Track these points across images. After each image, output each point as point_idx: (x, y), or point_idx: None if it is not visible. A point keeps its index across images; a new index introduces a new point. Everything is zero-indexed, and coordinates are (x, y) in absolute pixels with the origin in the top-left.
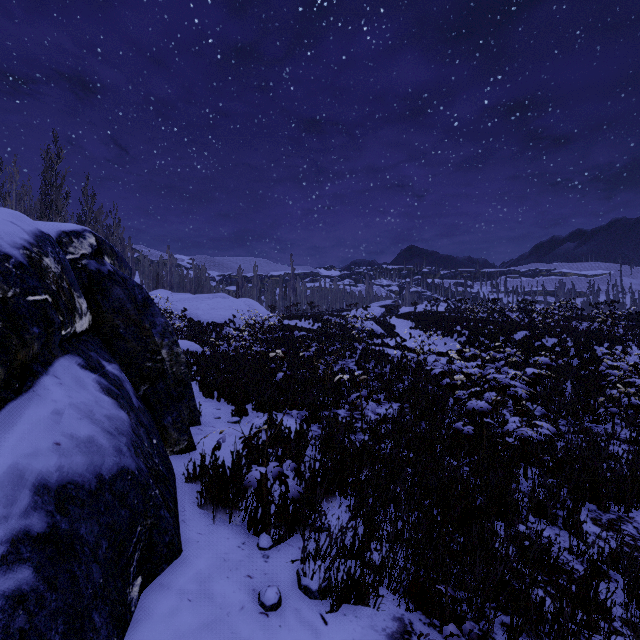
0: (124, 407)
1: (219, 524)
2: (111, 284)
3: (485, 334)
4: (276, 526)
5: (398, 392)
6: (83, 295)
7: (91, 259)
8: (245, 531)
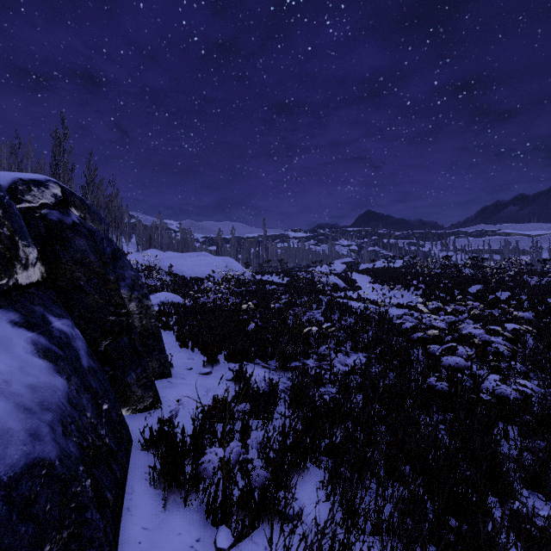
0: (63, 371)
1: (172, 510)
2: (73, 235)
3: (440, 288)
4: (237, 520)
5: (364, 343)
6: (38, 245)
7: (53, 209)
8: (202, 519)
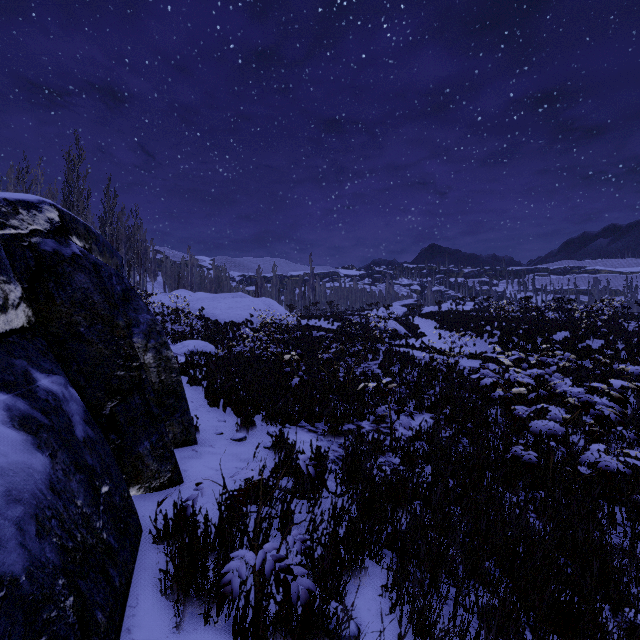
0: (46, 445)
1: (187, 630)
2: (72, 269)
3: (520, 335)
4: None
5: (430, 401)
6: (26, 282)
7: (48, 237)
8: None
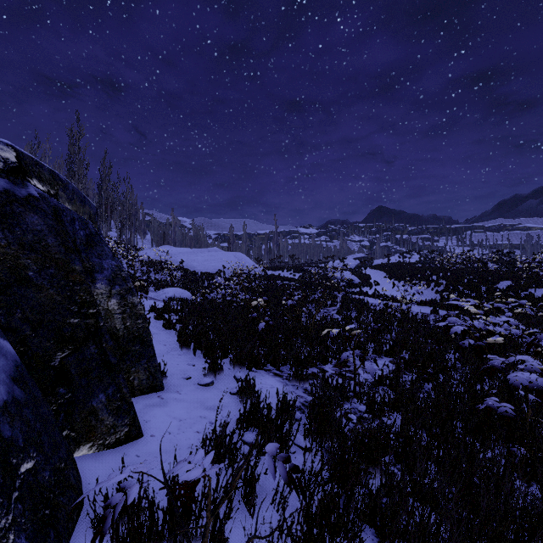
0: None
1: None
2: (23, 210)
3: (464, 284)
4: None
5: (389, 345)
6: None
7: None
8: None
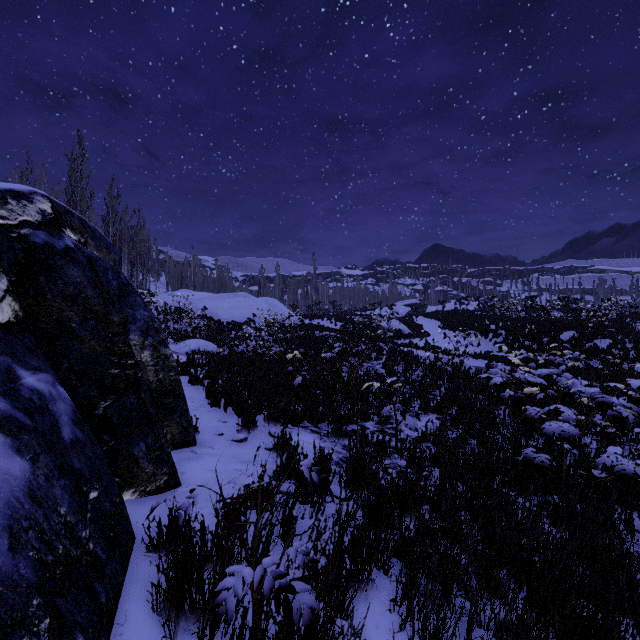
0: (27, 448)
1: None
2: (64, 262)
3: (525, 334)
4: None
5: (436, 401)
6: (14, 274)
7: (39, 229)
8: None
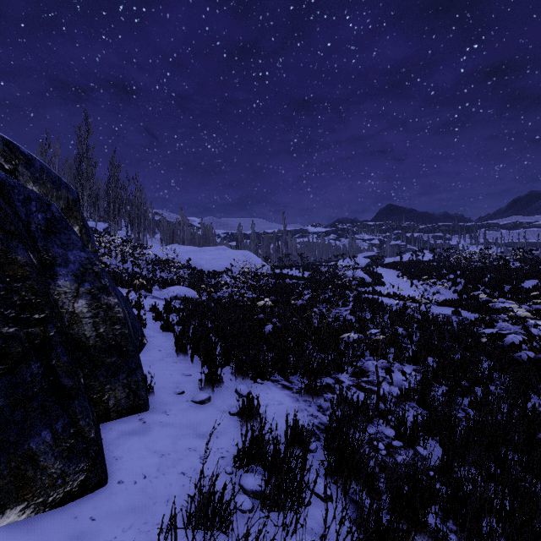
0: None
1: None
2: None
3: (485, 283)
4: None
5: (412, 352)
6: None
7: None
8: None
